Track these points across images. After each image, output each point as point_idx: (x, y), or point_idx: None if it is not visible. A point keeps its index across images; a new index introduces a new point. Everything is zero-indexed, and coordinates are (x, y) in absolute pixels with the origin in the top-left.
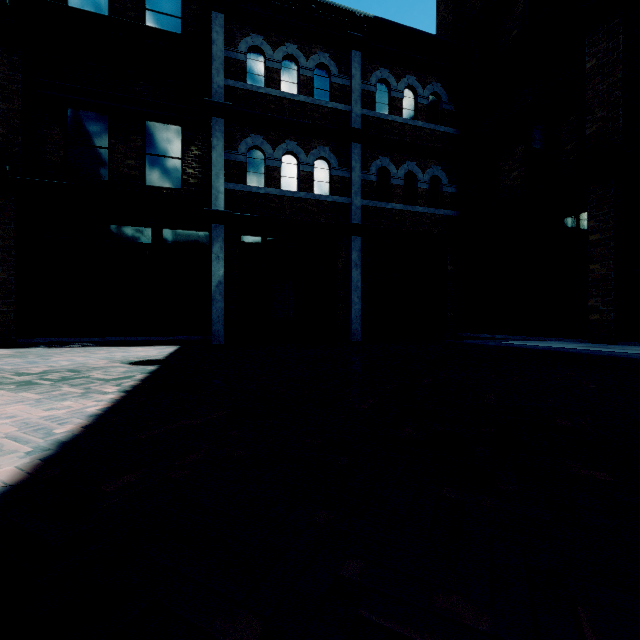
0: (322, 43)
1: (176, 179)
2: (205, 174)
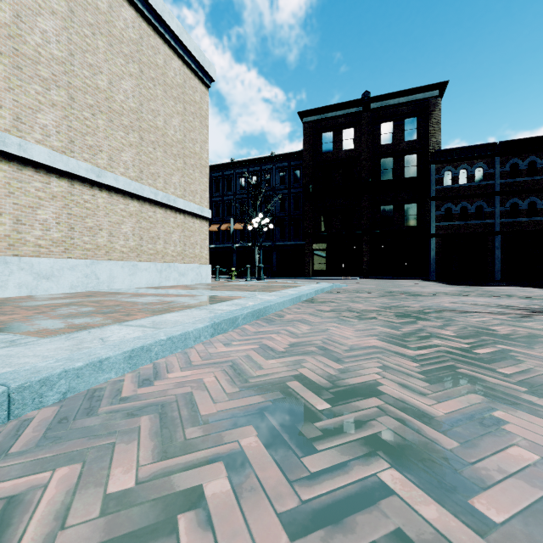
0: (479, 159)
1: (415, 222)
2: (426, 219)
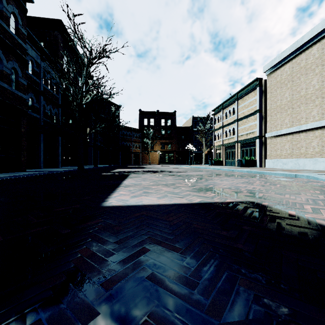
0: None
1: None
2: None
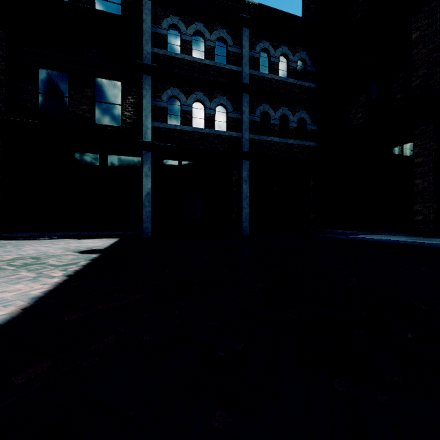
0: (221, 22)
1: (117, 119)
2: (138, 116)
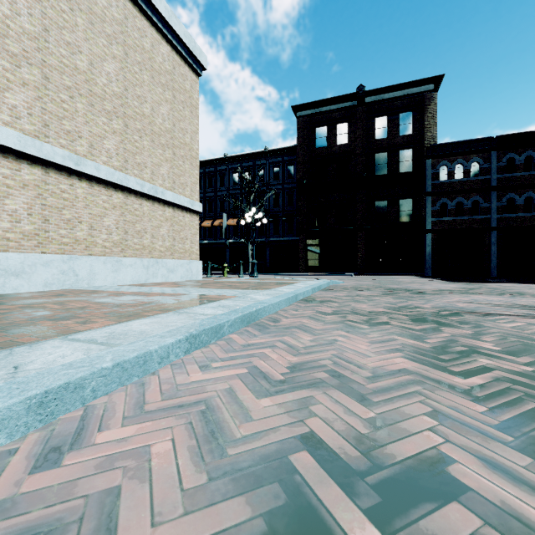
0: (475, 153)
1: (410, 218)
2: (421, 214)
